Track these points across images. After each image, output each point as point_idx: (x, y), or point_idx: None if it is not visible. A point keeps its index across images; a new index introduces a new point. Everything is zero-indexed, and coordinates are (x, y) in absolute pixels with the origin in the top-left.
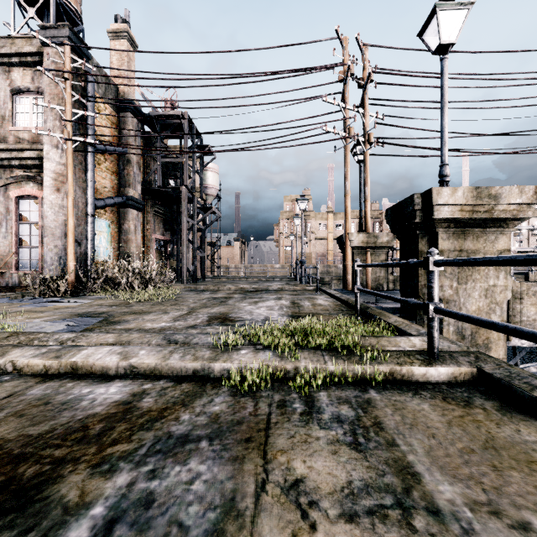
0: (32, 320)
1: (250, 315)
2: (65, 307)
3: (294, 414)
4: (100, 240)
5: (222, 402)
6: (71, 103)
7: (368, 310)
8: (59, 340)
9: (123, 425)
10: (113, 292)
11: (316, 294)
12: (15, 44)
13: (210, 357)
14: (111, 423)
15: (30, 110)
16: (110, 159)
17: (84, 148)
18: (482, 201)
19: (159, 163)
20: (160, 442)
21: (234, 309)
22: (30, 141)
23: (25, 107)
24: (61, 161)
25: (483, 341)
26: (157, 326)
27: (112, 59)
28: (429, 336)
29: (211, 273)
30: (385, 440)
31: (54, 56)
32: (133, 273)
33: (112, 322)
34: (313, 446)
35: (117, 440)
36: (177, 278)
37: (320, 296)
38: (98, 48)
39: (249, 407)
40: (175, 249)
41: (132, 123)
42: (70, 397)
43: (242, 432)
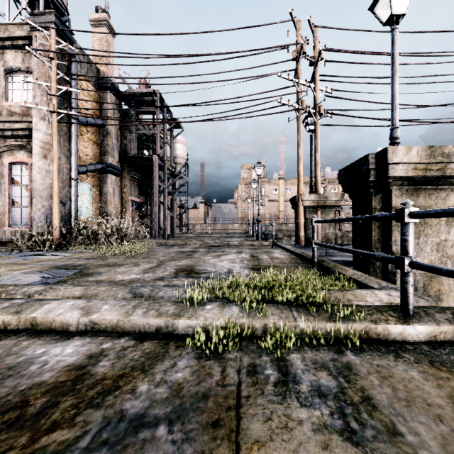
0: (12, 272)
1: (214, 268)
2: (46, 260)
3: (268, 385)
4: (82, 201)
5: (186, 367)
6: (56, 80)
7: (324, 263)
8: (27, 293)
9: (69, 400)
10: (93, 246)
11: (272, 248)
12: (8, 29)
13: (174, 312)
14: (56, 396)
15: (21, 87)
16: (91, 131)
17: (68, 121)
18: (436, 160)
19: (135, 134)
20: (109, 427)
21: (199, 261)
22: (21, 114)
23: (17, 85)
24: (48, 131)
25: (435, 293)
26: (127, 278)
27: (93, 45)
28: (403, 292)
29: (180, 231)
30: (383, 426)
31: (41, 39)
32: (111, 230)
33: (85, 274)
34: (296, 435)
35: (57, 423)
36: (150, 235)
37: (276, 250)
38: (79, 30)
39: (216, 374)
40: (149, 210)
41: (110, 100)
42: (20, 359)
43: (208, 411)
